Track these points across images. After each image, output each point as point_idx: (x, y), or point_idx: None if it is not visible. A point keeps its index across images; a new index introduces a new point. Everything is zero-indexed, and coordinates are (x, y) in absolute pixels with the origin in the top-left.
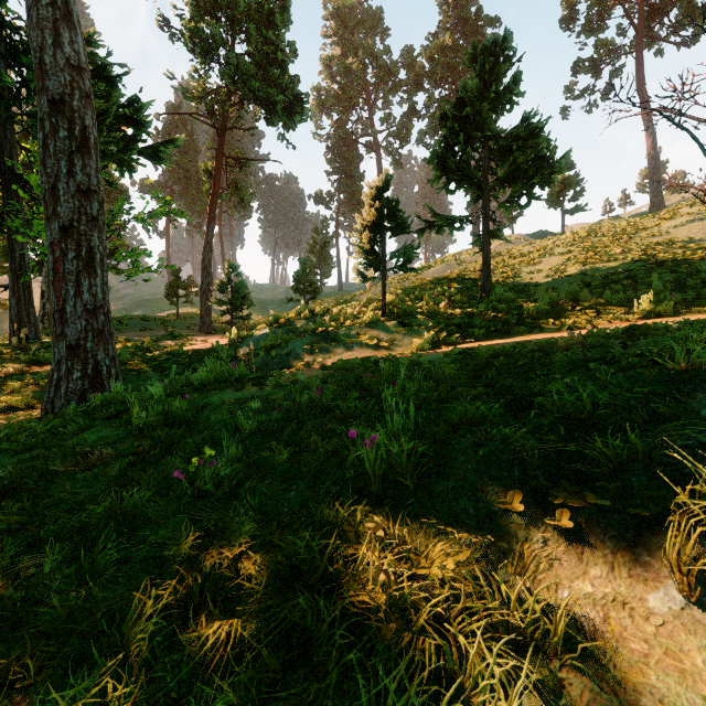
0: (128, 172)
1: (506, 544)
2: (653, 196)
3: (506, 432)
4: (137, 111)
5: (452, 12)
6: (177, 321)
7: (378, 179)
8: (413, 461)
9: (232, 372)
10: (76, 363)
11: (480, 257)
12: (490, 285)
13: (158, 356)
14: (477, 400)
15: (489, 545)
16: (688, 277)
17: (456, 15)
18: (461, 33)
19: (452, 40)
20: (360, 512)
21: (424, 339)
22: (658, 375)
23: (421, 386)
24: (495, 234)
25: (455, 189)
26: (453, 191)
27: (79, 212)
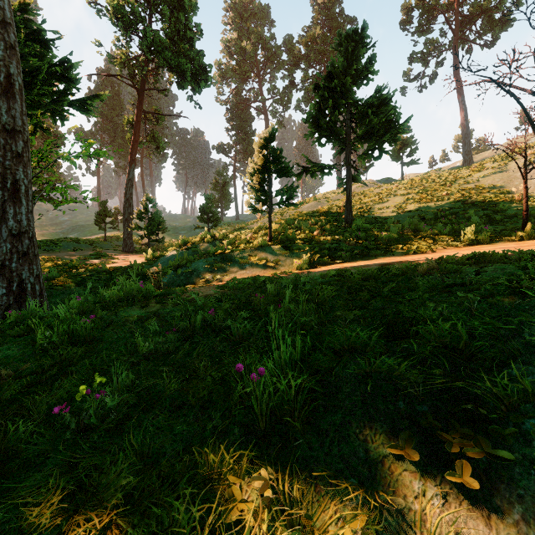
0: (60, 120)
1: (403, 501)
2: (465, 155)
3: (390, 364)
4: (67, 70)
5: (322, 11)
6: (104, 243)
7: (266, 131)
8: (300, 397)
9: (140, 290)
10: (2, 281)
11: (343, 196)
12: (351, 217)
13: (83, 273)
14: (354, 323)
15: (385, 503)
16: (495, 214)
17: (324, 14)
18: (328, 28)
19: (322, 32)
20: (246, 457)
21: (302, 260)
22: (517, 303)
23: (305, 309)
24: (355, 178)
25: (325, 143)
26: (324, 144)
27: (5, 149)
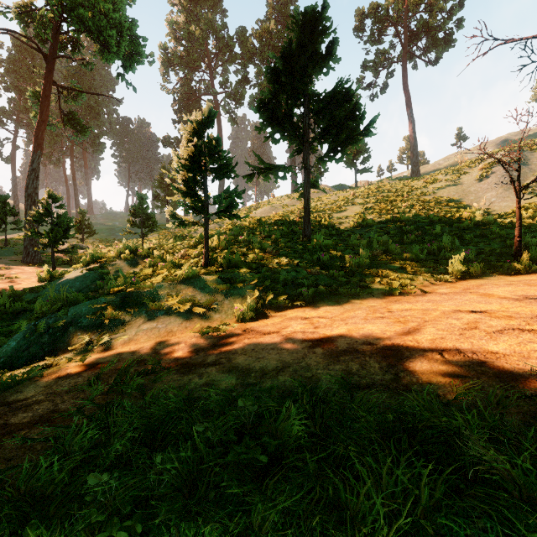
0: None
1: None
2: (413, 166)
3: None
4: None
5: (276, 6)
6: (2, 249)
7: (199, 113)
8: None
9: None
10: None
11: (298, 202)
12: (310, 230)
13: None
14: None
15: None
16: (462, 231)
17: (279, 9)
18: (283, 25)
19: (276, 29)
20: None
21: (246, 305)
22: None
23: None
24: (314, 184)
25: (279, 139)
26: (278, 141)
27: None
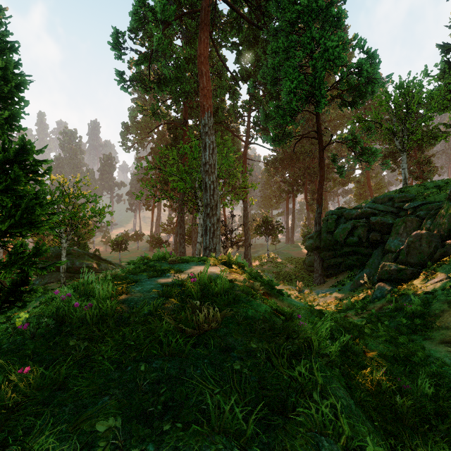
0: None
1: None
2: None
3: None
4: None
5: None
6: None
7: None
8: None
9: None
10: None
11: None
12: None
13: None
14: None
15: None
16: None
17: None
18: None
19: None
20: None
21: None
22: None
23: None
24: None
25: None
26: None
27: None
